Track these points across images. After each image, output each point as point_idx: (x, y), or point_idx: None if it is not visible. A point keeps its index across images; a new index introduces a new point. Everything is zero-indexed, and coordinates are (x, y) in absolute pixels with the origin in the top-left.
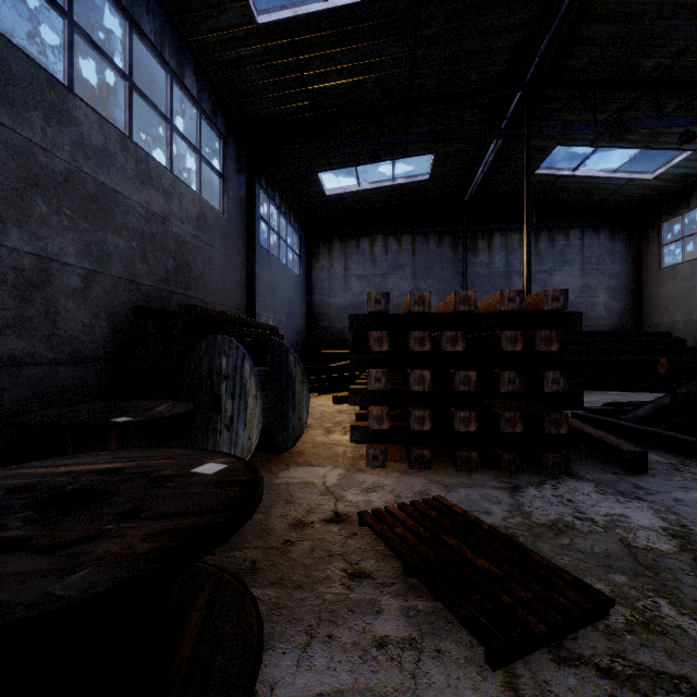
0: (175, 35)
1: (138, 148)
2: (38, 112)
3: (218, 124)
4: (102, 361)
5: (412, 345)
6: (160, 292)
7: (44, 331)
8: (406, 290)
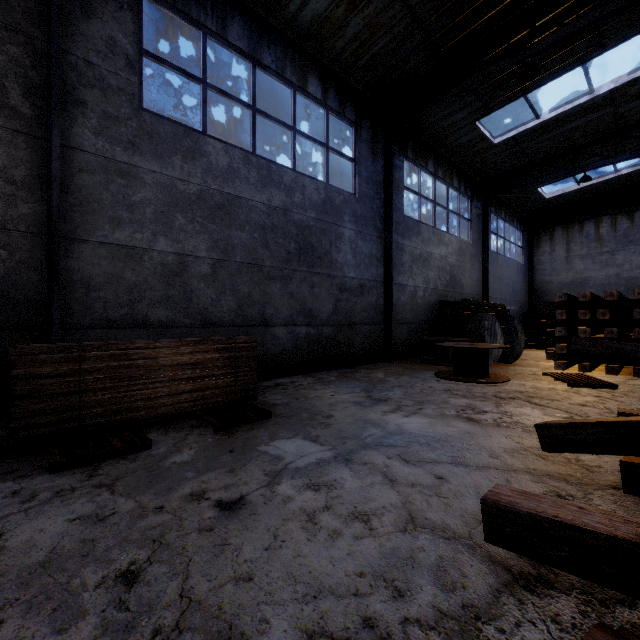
0: (449, 165)
1: (437, 230)
2: (414, 236)
3: (467, 193)
4: (428, 323)
5: (579, 316)
6: (444, 292)
7: (415, 312)
8: (639, 263)
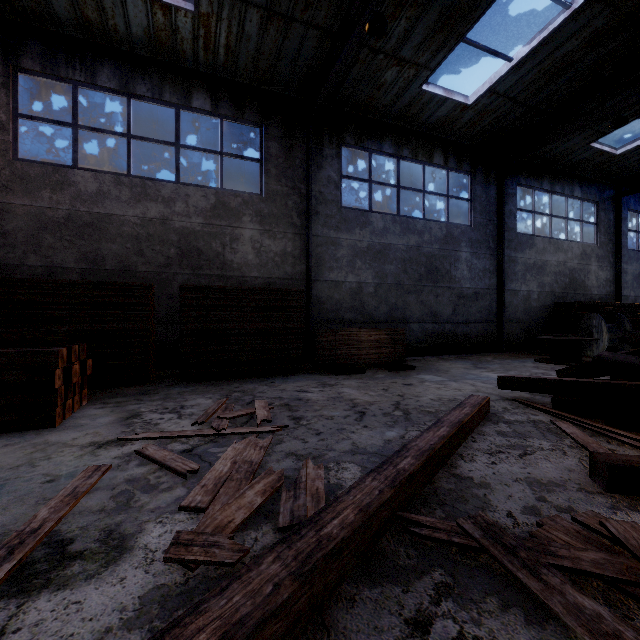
0: (569, 178)
1: (554, 240)
2: (527, 249)
3: (593, 198)
4: (542, 322)
5: None
6: (562, 294)
7: (528, 313)
8: None
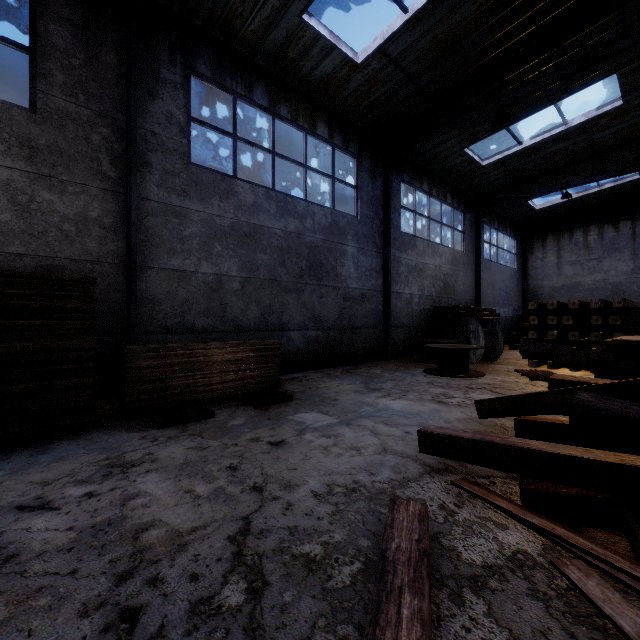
0: (443, 184)
1: (432, 243)
2: (410, 250)
3: (460, 207)
4: (423, 326)
5: (548, 322)
6: (438, 298)
7: (411, 317)
8: (624, 269)
